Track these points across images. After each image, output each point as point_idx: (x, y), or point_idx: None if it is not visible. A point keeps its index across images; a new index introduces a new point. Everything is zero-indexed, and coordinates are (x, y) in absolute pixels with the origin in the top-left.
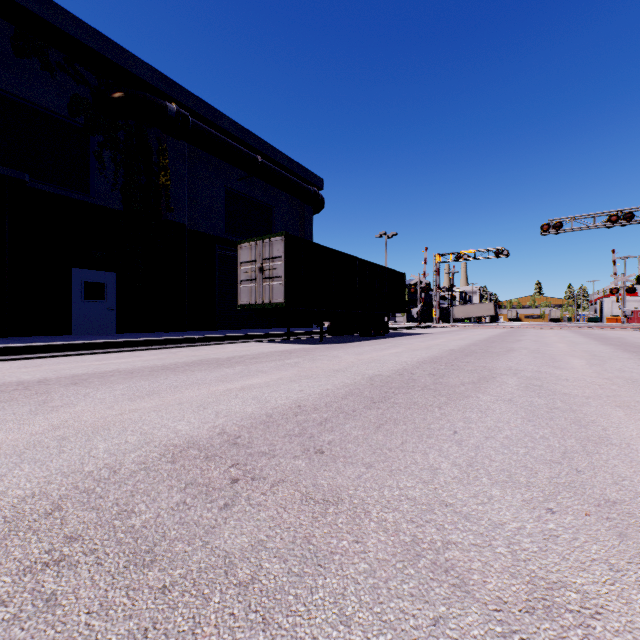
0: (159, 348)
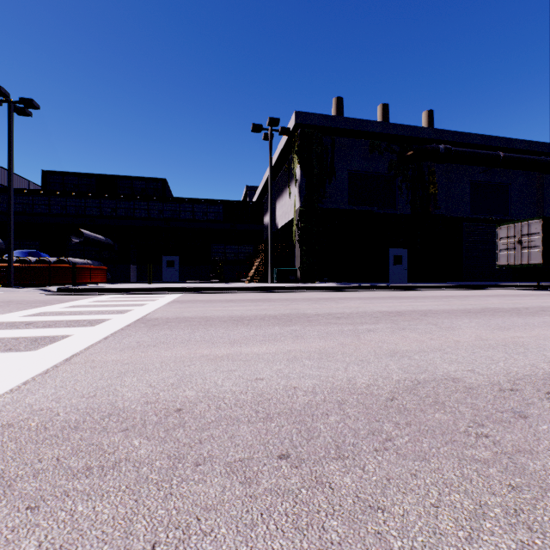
0: (454, 290)
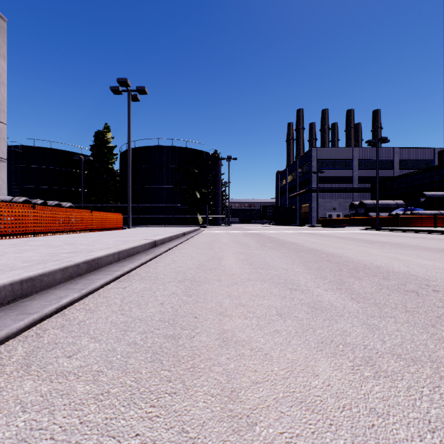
0: None
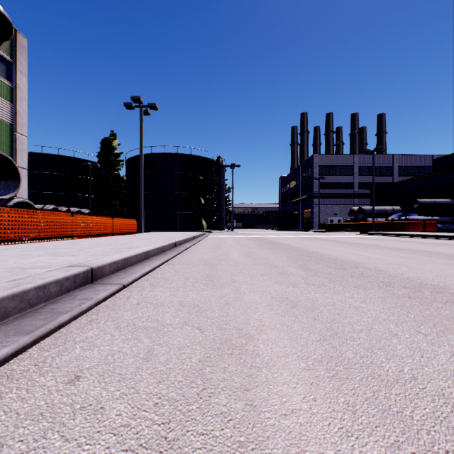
0: None
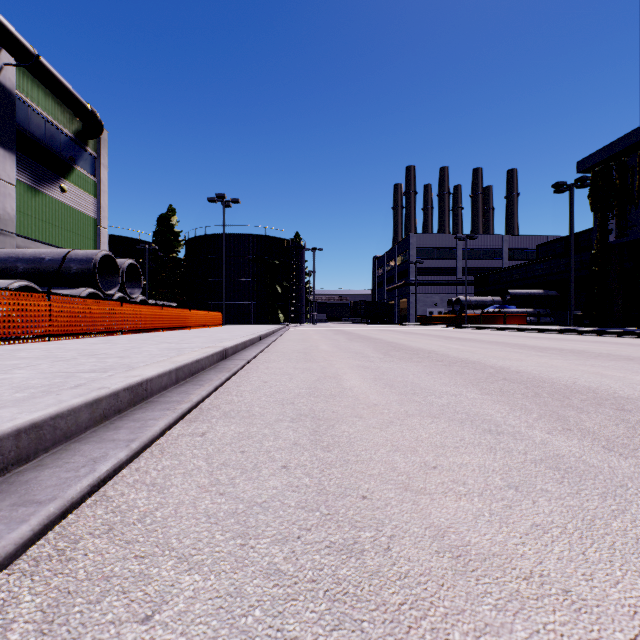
0: (639, 338)
